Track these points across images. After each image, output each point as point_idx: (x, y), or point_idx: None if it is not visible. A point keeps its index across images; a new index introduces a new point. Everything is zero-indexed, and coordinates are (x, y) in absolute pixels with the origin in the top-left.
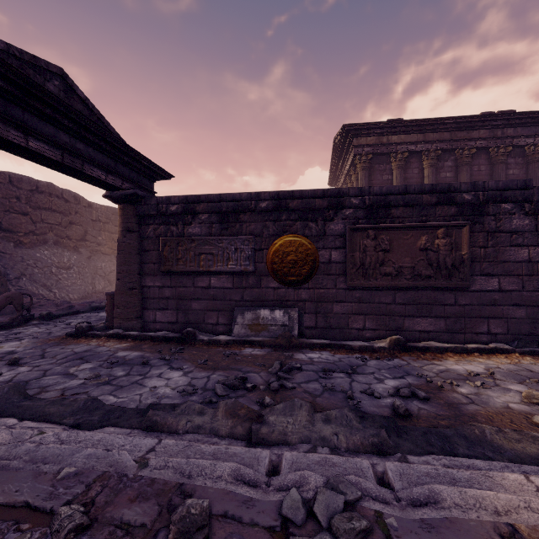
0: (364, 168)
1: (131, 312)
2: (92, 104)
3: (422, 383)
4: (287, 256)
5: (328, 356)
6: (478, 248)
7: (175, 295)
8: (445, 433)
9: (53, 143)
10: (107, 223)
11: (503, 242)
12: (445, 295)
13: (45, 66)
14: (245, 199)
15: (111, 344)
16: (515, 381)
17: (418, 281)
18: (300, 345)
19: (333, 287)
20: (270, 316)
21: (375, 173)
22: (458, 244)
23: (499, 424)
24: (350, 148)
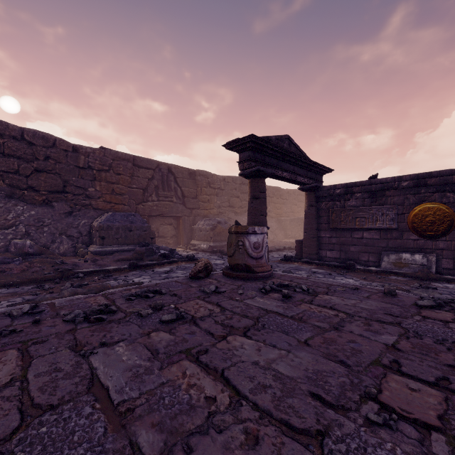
0: None
1: (313, 251)
2: (297, 145)
3: None
4: (425, 218)
5: None
6: None
7: (339, 242)
8: None
9: (288, 171)
10: (272, 197)
11: None
12: None
13: (284, 137)
14: (389, 181)
15: (305, 266)
16: None
17: None
18: (437, 279)
19: None
20: (410, 258)
21: None
22: None
23: None
24: None
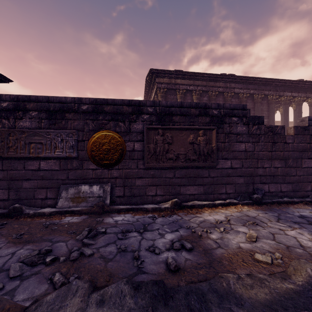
0: (162, 96)
1: None
2: None
3: (189, 234)
4: (103, 146)
5: (130, 218)
6: (221, 143)
7: (7, 176)
8: (202, 289)
9: None
10: None
11: (233, 139)
12: (204, 171)
13: None
14: (70, 102)
15: None
16: (241, 224)
17: (189, 163)
18: (110, 211)
19: (136, 168)
20: (89, 190)
21: (168, 99)
22: (210, 140)
23: (236, 264)
24: (154, 84)
